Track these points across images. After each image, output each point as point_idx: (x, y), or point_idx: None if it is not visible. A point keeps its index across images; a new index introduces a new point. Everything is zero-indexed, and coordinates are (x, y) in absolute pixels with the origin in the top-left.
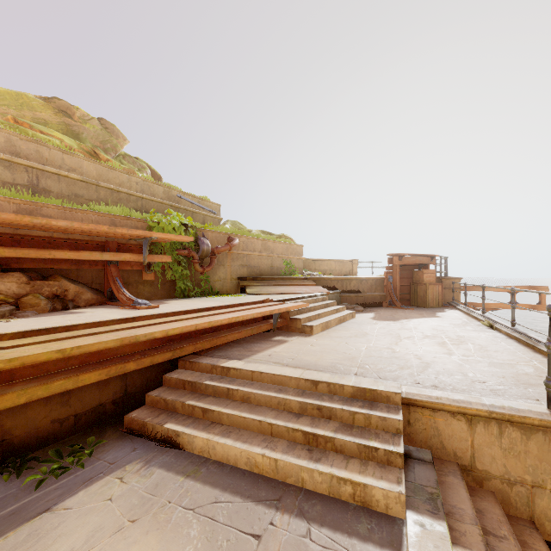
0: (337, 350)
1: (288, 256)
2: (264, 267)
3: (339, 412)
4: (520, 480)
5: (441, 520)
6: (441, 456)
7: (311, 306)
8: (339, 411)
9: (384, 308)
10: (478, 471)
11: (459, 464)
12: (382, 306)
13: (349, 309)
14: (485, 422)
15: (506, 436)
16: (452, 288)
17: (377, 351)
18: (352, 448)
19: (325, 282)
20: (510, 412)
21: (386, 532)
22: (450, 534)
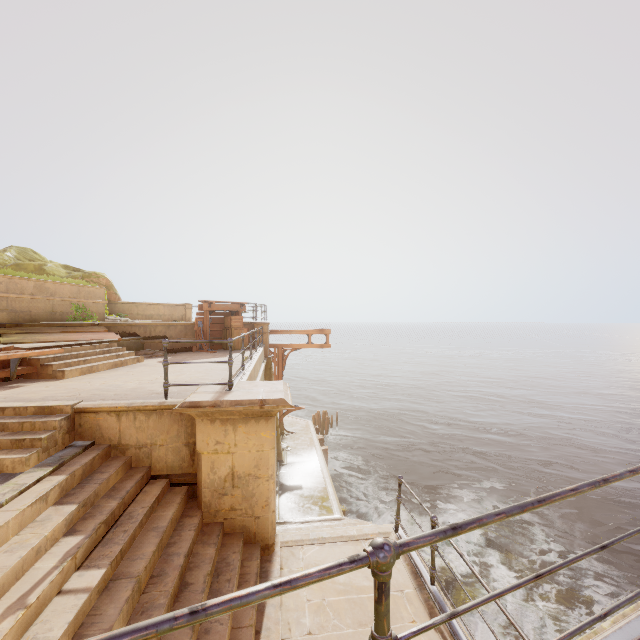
0: (69, 388)
1: (80, 300)
2: (40, 312)
3: (11, 425)
4: (145, 444)
5: (52, 467)
6: (101, 442)
7: (79, 353)
8: (11, 424)
9: (191, 352)
10: (123, 446)
11: (112, 444)
12: (192, 351)
13: (148, 355)
14: (127, 414)
15: (138, 420)
16: (262, 332)
17: (109, 385)
18: (7, 444)
19: (124, 329)
20: (138, 405)
21: (2, 479)
22: (55, 472)
